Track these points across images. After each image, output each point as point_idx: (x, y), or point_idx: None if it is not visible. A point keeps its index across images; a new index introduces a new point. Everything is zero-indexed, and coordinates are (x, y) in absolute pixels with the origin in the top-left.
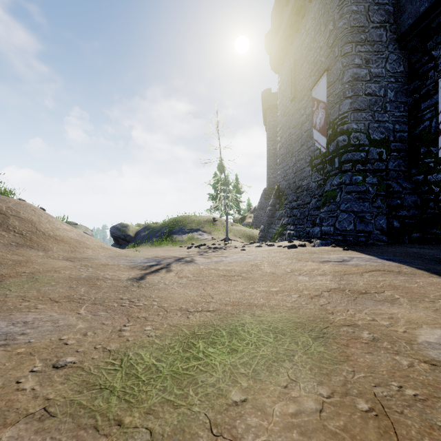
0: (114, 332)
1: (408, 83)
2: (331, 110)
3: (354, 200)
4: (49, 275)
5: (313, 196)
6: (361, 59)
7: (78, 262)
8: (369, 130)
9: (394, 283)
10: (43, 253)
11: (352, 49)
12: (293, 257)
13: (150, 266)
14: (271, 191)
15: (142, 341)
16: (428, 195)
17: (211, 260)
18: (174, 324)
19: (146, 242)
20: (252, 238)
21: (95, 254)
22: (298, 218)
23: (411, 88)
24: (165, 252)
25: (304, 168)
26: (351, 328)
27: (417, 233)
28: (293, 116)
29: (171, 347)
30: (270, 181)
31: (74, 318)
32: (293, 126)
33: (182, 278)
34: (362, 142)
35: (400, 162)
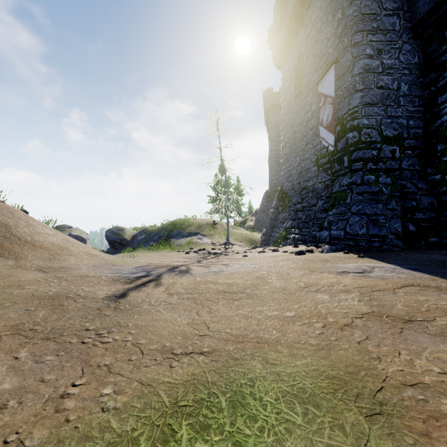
0: (52, 400)
1: (423, 75)
2: (339, 105)
3: (366, 202)
4: (7, 293)
5: (319, 197)
6: (373, 49)
7: (52, 273)
8: (381, 126)
9: (442, 305)
10: (13, 263)
11: (363, 39)
12: (305, 266)
13: (137, 278)
14: (273, 193)
15: (89, 422)
16: (446, 196)
17: (210, 269)
18: (149, 382)
19: (142, 247)
20: (254, 241)
21: (77, 262)
22: (303, 221)
23: (426, 81)
24: (161, 258)
25: (310, 168)
26: (418, 391)
27: (435, 238)
28: (298, 113)
29: (134, 440)
30: (272, 183)
31: (5, 367)
32: (297, 124)
33: (173, 295)
34: (374, 139)
35: (415, 161)
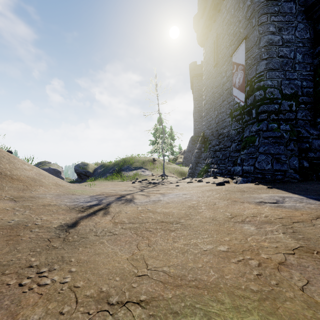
0: None
1: (313, 47)
2: (248, 71)
3: (271, 144)
4: None
5: (233, 141)
6: (275, 27)
7: (21, 202)
8: (281, 86)
9: None
10: None
11: (267, 19)
12: (227, 197)
13: (90, 206)
14: (196, 138)
15: None
16: None
17: (150, 198)
18: None
19: (101, 177)
20: (183, 173)
21: (45, 192)
22: (220, 158)
23: (316, 51)
24: (113, 186)
25: (225, 119)
26: None
27: None
28: (216, 78)
29: None
30: (196, 131)
31: None
32: (215, 86)
33: (117, 224)
34: (276, 96)
35: (307, 113)
